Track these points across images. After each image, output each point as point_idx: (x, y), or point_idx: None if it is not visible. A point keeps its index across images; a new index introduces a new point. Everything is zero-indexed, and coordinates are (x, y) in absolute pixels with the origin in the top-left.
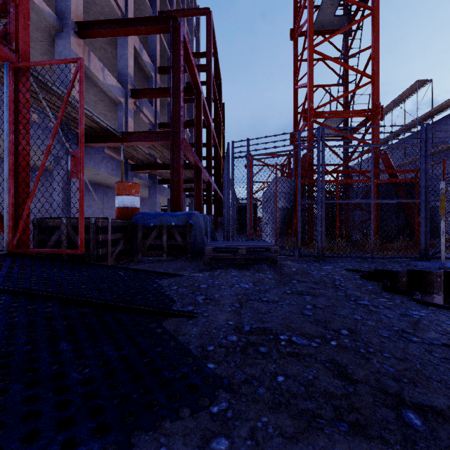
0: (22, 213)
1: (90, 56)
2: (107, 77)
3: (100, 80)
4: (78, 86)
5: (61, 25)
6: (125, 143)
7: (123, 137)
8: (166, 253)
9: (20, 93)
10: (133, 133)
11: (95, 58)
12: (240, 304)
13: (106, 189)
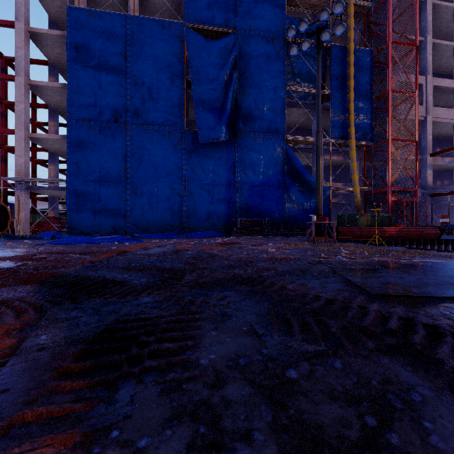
0: (417, 225)
1: (435, 159)
2: (445, 161)
3: (441, 165)
4: (429, 176)
5: (423, 158)
6: (450, 195)
7: (449, 193)
8: (453, 234)
9: (416, 205)
10: (453, 191)
11: (438, 157)
12: (449, 237)
13: (451, 205)
